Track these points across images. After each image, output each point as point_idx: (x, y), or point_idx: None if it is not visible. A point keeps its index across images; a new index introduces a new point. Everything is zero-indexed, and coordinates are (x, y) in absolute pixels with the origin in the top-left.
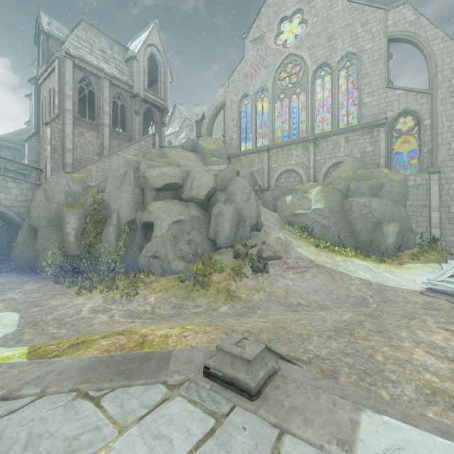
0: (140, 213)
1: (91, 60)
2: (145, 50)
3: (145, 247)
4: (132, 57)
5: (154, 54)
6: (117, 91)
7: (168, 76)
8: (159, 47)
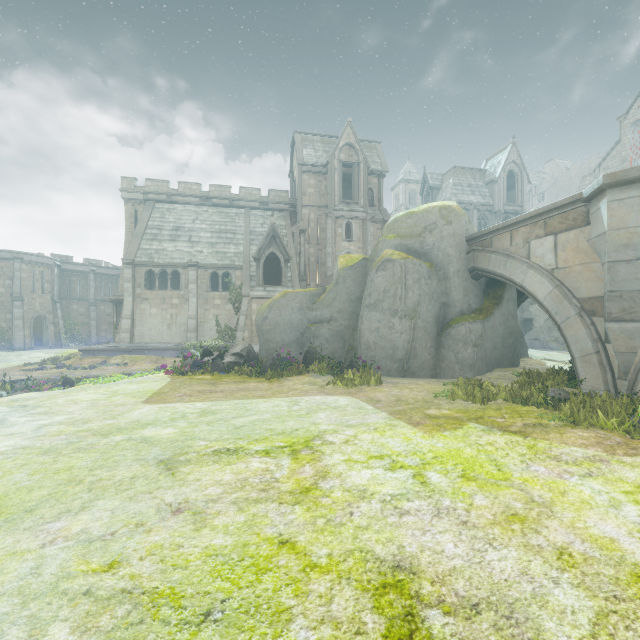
0: (519, 312)
1: (464, 199)
2: (504, 171)
3: (528, 333)
4: (493, 182)
5: (512, 169)
6: (481, 213)
7: (525, 182)
8: (516, 161)
